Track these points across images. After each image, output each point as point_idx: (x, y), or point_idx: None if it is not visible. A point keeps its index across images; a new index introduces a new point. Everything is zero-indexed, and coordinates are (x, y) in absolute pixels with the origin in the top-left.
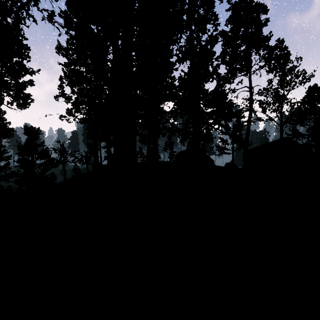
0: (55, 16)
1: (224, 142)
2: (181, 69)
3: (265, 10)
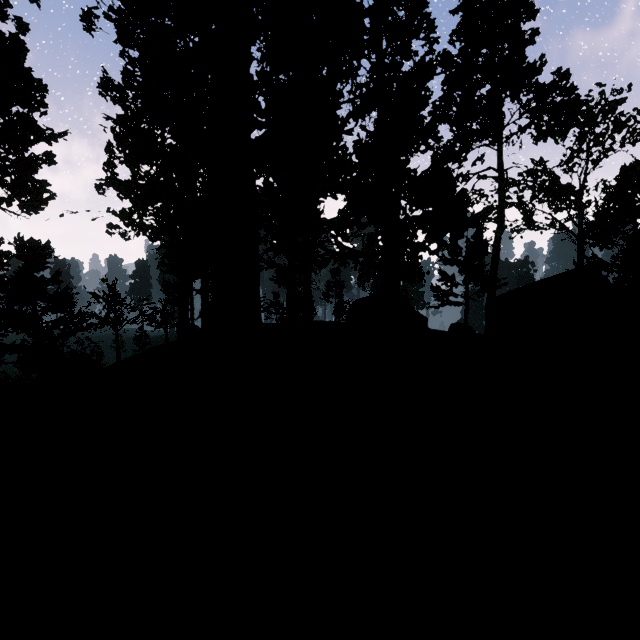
0: (97, 18)
1: (448, 281)
2: (361, 125)
3: (532, 11)
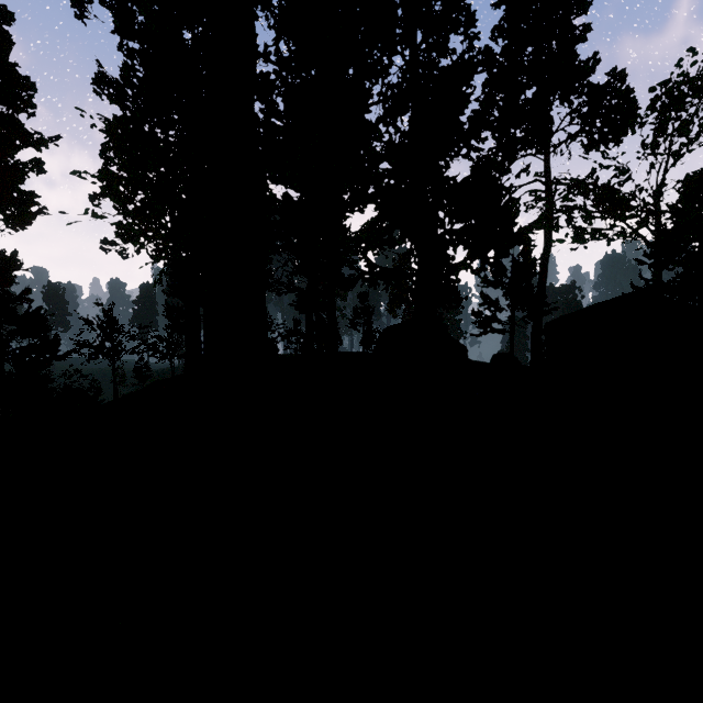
0: (90, 4)
1: (491, 305)
2: (393, 123)
3: (583, 3)
